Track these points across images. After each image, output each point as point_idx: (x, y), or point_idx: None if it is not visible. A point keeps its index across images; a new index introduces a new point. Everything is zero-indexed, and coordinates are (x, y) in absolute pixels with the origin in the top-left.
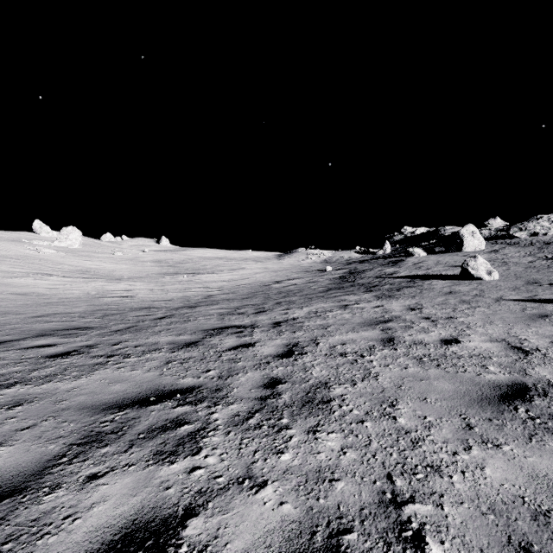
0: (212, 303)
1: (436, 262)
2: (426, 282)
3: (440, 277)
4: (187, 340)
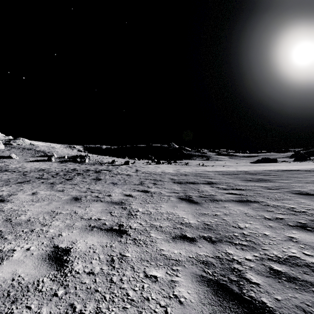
0: None
1: None
2: (1, 159)
3: (3, 158)
4: None
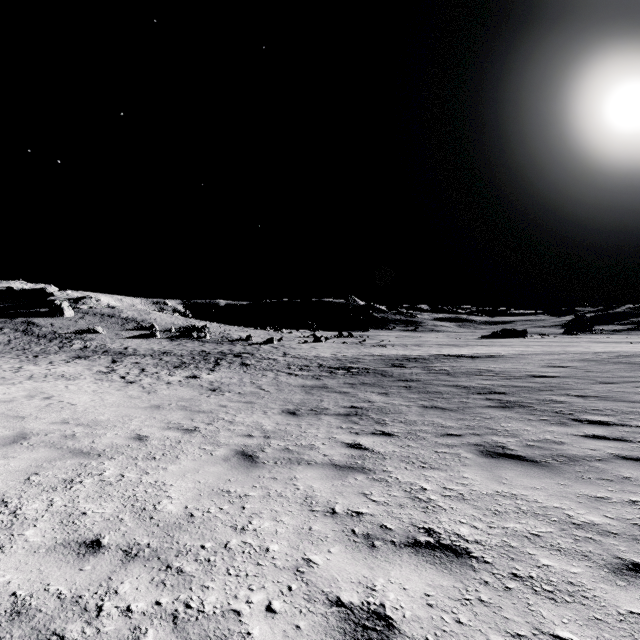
0: (23, 348)
1: (63, 324)
2: (84, 335)
3: (85, 333)
4: (87, 349)
